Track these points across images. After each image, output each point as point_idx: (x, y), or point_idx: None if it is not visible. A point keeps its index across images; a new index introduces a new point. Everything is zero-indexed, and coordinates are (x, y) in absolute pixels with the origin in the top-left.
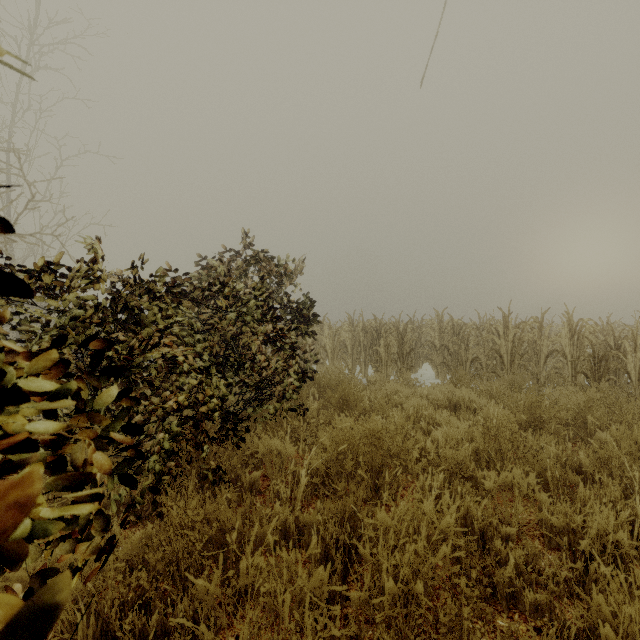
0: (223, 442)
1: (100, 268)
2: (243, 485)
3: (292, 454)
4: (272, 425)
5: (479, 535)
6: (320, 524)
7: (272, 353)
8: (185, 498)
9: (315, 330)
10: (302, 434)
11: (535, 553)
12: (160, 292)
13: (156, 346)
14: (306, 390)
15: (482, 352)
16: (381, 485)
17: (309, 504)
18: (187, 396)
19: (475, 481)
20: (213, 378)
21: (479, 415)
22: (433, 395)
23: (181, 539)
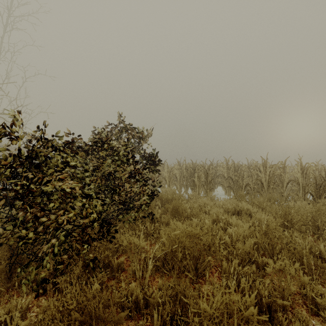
0: (101, 239)
1: (17, 130)
2: (113, 266)
3: (144, 246)
4: (133, 226)
5: (266, 307)
6: (160, 304)
7: (133, 183)
8: (66, 288)
9: (160, 168)
10: (150, 232)
11: (308, 325)
12: (59, 146)
13: (46, 182)
14: (154, 203)
15: (251, 181)
16: (199, 267)
17: (154, 278)
18: (75, 213)
19: (256, 263)
20: (93, 200)
21: (254, 218)
22: (225, 205)
23: (58, 323)
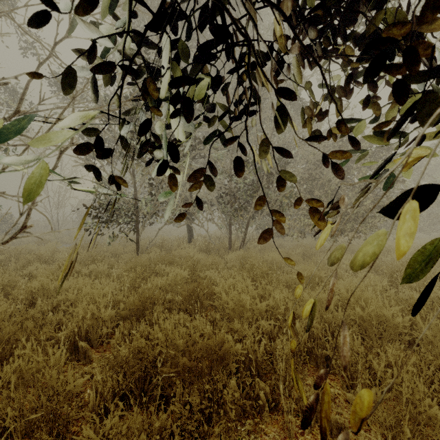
0: None
1: None
2: None
3: None
4: None
5: None
6: None
7: None
8: None
9: None
10: None
11: None
12: None
13: None
14: None
15: None
16: None
17: None
18: None
19: None
20: None
21: None
22: None
23: None
